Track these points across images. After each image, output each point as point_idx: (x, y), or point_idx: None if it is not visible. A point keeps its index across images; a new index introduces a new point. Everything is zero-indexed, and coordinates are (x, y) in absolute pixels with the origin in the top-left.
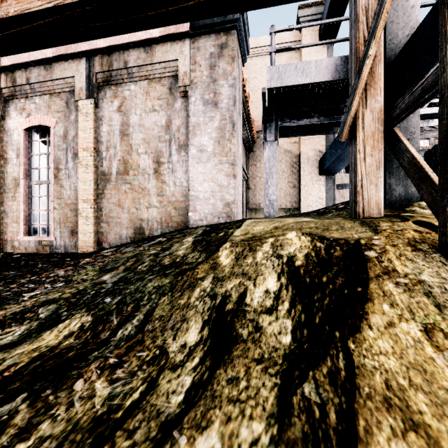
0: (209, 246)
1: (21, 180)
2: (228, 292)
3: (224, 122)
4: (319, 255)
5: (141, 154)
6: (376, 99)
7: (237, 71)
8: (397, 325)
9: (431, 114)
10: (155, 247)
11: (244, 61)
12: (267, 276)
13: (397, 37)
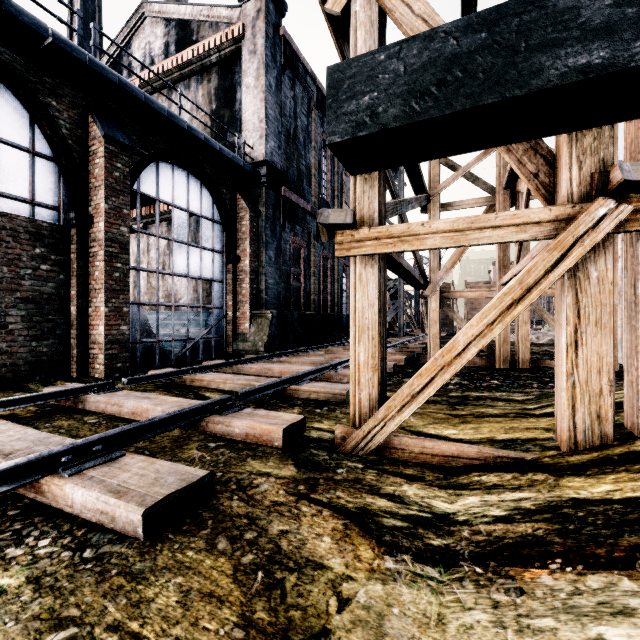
0: None
1: None
2: None
3: None
4: None
5: None
6: None
7: None
8: None
9: None
10: None
11: None
12: None
13: None
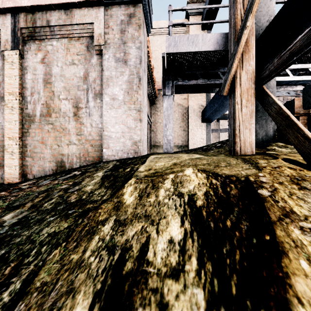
0: (116, 182)
1: None
2: (129, 242)
3: (132, 76)
4: (217, 194)
5: (62, 99)
6: (250, 63)
7: (143, 37)
8: None
9: (278, 81)
10: (68, 181)
11: (148, 32)
12: (170, 220)
13: (260, 21)
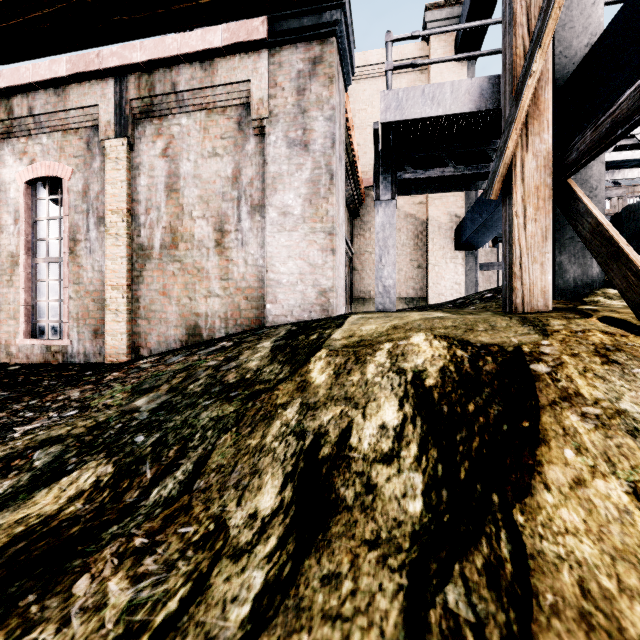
0: (296, 355)
1: (21, 256)
2: (323, 427)
3: (318, 171)
4: (461, 370)
5: (197, 218)
6: (542, 137)
7: (337, 98)
8: (590, 483)
9: (618, 161)
10: (216, 356)
11: (347, 84)
12: (382, 403)
13: (572, 48)
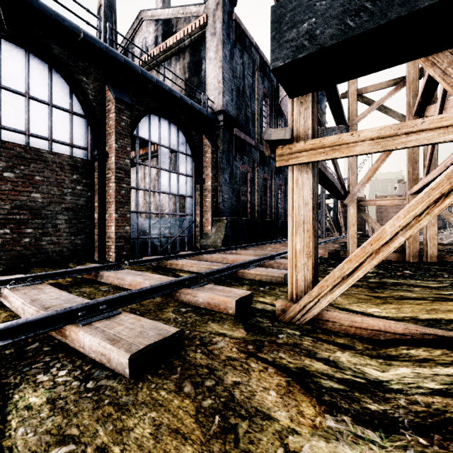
0: None
1: None
2: None
3: None
4: None
5: None
6: None
7: None
8: None
9: None
10: None
11: None
12: None
13: None
